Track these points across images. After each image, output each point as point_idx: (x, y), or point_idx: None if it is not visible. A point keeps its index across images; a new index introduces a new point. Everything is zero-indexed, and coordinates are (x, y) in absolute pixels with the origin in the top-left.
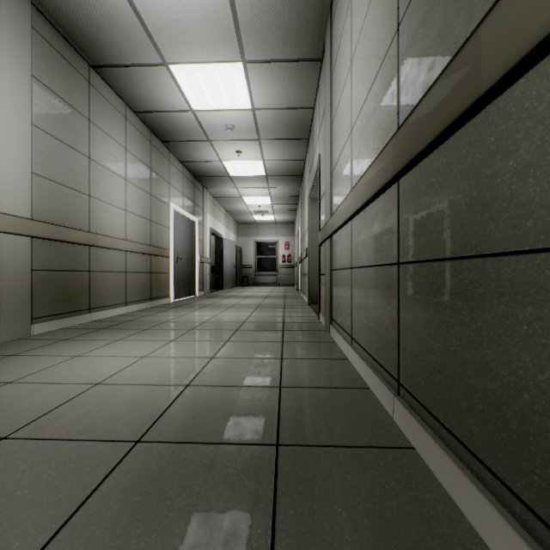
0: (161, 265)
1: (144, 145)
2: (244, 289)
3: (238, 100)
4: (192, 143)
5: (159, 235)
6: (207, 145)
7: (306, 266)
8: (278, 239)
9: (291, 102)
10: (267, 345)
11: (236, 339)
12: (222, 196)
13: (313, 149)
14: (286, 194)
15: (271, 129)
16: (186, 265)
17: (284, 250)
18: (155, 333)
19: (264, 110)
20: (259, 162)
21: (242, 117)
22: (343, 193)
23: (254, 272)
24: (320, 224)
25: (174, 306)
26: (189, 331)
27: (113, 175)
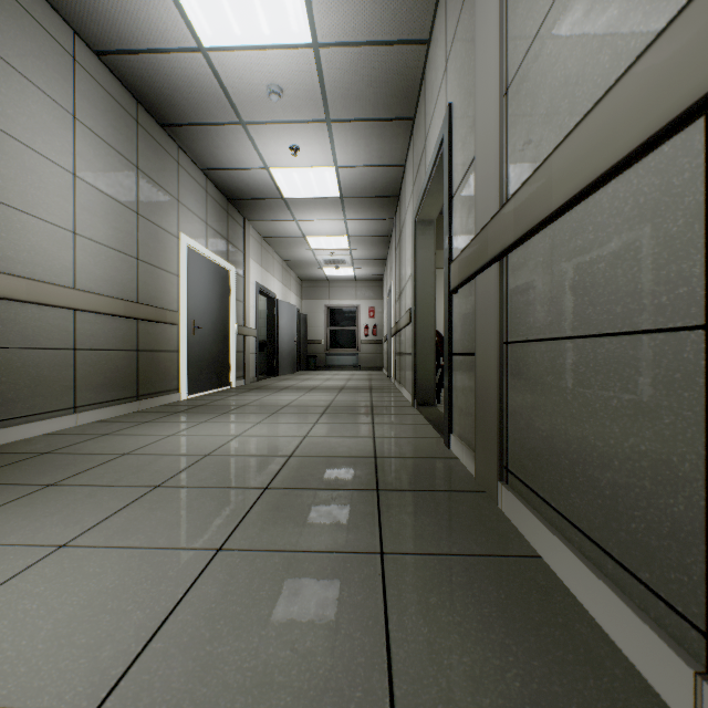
0: (162, 337)
1: (122, 122)
2: (309, 374)
3: (285, 19)
4: (213, 130)
5: (156, 287)
6: (240, 134)
7: (406, 340)
8: (358, 303)
9: (387, 26)
10: (335, 577)
11: (250, 535)
12: (274, 235)
13: (425, 125)
14: (372, 232)
15: (350, 96)
16: (213, 339)
17: (368, 319)
18: (53, 501)
19: (335, 47)
20: (330, 171)
21: (296, 66)
22: (594, 77)
23: (325, 351)
24: (451, 250)
25: (179, 409)
26: (146, 493)
27: (40, 160)
